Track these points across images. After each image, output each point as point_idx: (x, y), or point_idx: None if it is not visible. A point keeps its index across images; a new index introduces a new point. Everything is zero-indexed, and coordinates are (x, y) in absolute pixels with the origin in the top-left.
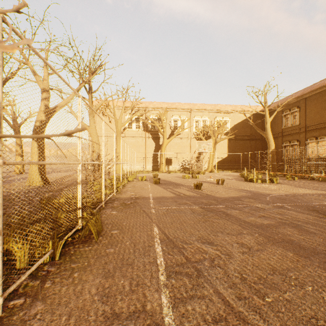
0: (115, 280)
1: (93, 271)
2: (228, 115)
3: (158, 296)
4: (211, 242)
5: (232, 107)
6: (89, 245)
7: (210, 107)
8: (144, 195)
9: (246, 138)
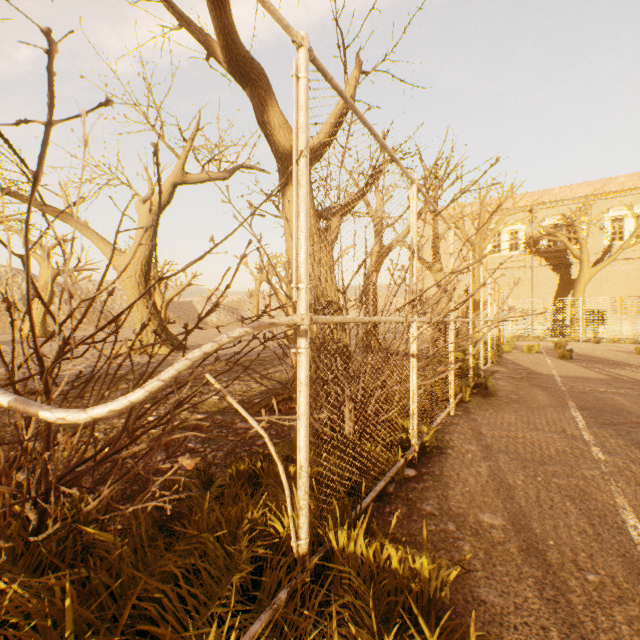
0: (530, 419)
1: (506, 412)
2: None
3: (577, 431)
4: None
5: None
6: (489, 400)
7: None
8: (542, 372)
9: None
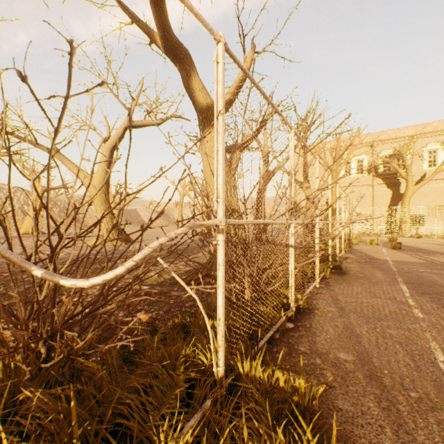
0: (372, 290)
1: (354, 285)
2: None
3: (404, 298)
4: None
5: None
6: (343, 277)
7: None
8: (380, 258)
9: None
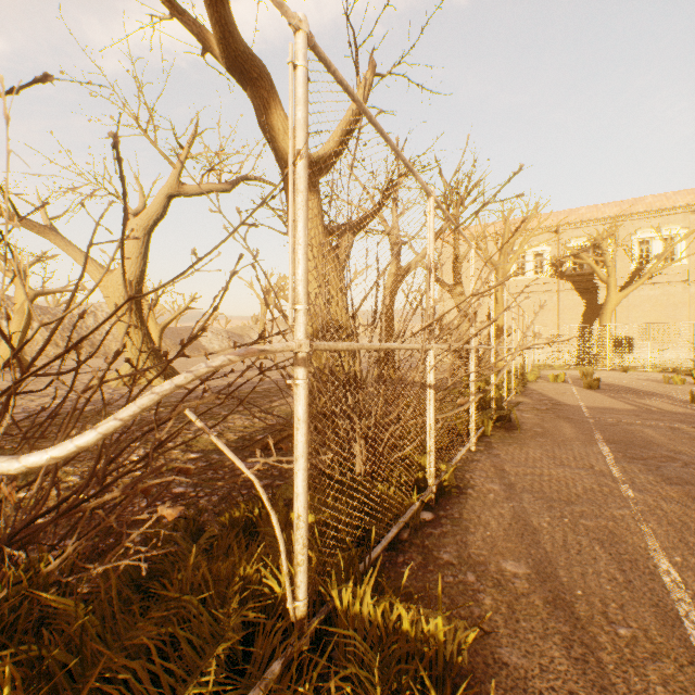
0: (556, 454)
1: (530, 447)
2: None
3: (605, 467)
4: (692, 456)
5: None
6: (513, 434)
7: None
8: (568, 403)
9: None
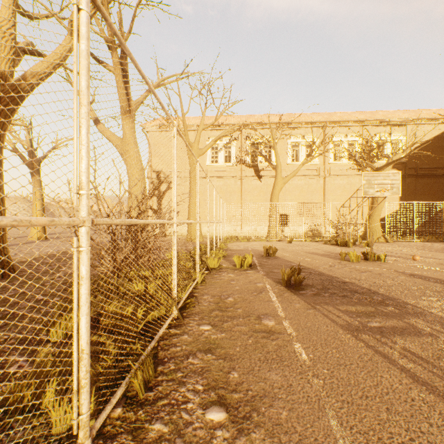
0: None
1: None
2: (402, 129)
3: None
4: None
5: (408, 113)
6: None
7: (363, 116)
8: None
9: (440, 172)
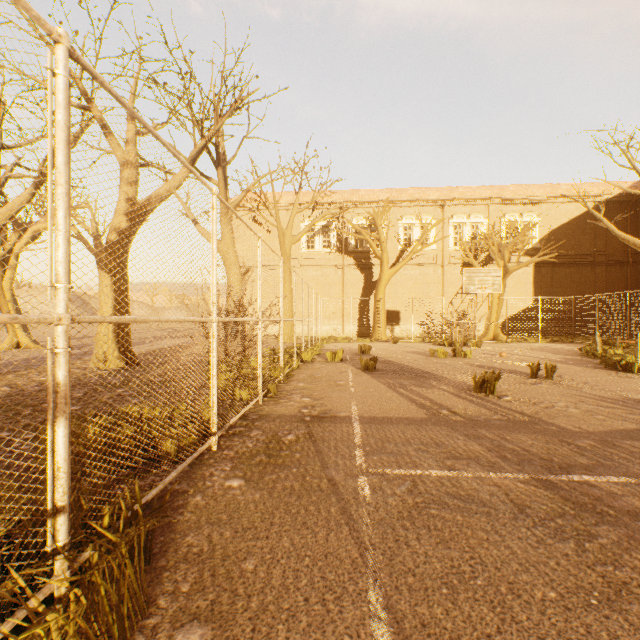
0: None
1: None
2: (536, 208)
3: None
4: None
5: (544, 189)
6: None
7: (489, 193)
8: (337, 410)
9: (581, 260)
